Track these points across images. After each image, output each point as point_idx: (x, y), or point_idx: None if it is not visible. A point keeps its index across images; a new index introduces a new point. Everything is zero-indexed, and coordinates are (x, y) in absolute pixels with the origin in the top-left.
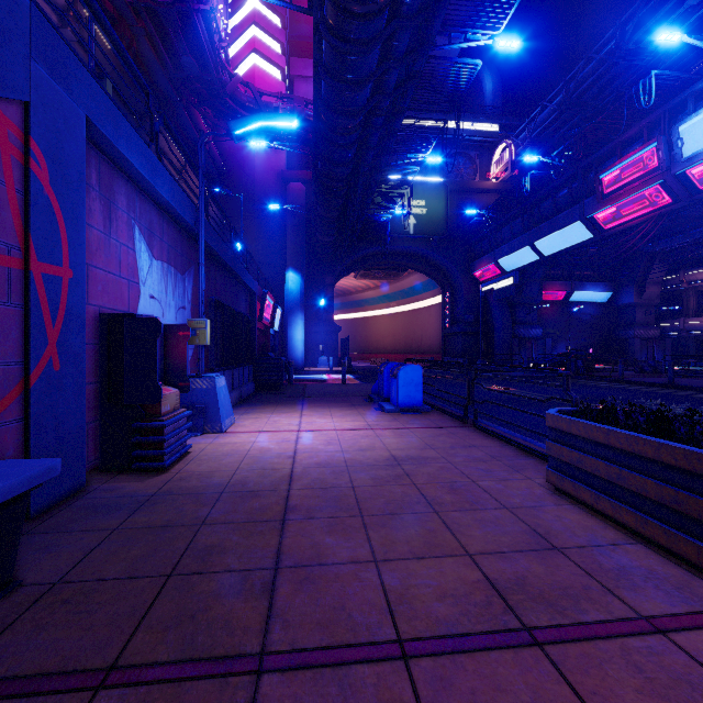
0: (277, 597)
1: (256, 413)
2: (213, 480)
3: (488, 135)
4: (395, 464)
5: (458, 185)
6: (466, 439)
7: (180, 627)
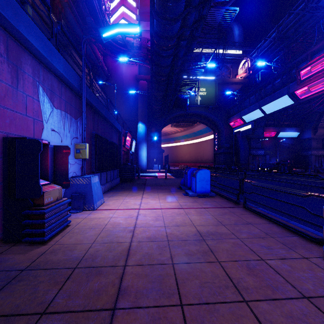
0: None
1: (117, 196)
2: (73, 253)
3: (236, 56)
4: (201, 239)
5: (222, 80)
6: (242, 217)
7: None
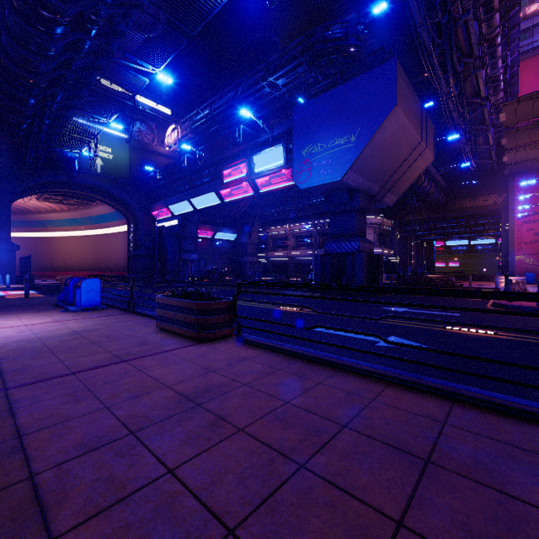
0: (6, 378)
1: None
2: None
3: (163, 115)
4: (76, 333)
5: (140, 144)
6: (125, 319)
7: None
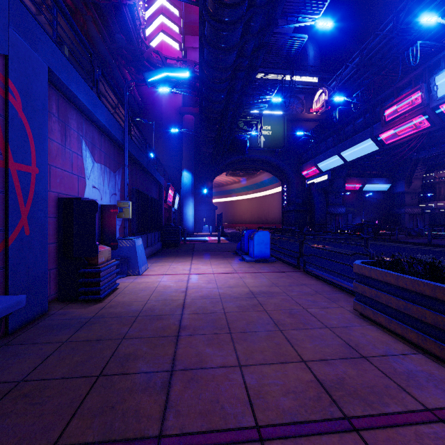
0: (172, 392)
1: (162, 262)
2: (132, 307)
3: (311, 84)
4: (253, 296)
5: (292, 116)
6: (298, 280)
7: (103, 415)
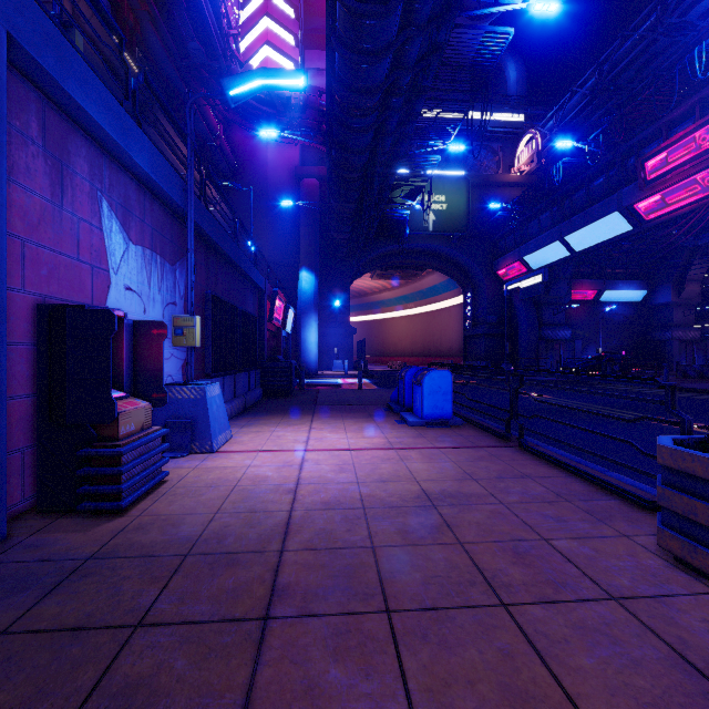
0: None
1: (259, 425)
2: (181, 531)
3: (512, 126)
4: (429, 505)
5: (480, 178)
6: (514, 466)
7: None
